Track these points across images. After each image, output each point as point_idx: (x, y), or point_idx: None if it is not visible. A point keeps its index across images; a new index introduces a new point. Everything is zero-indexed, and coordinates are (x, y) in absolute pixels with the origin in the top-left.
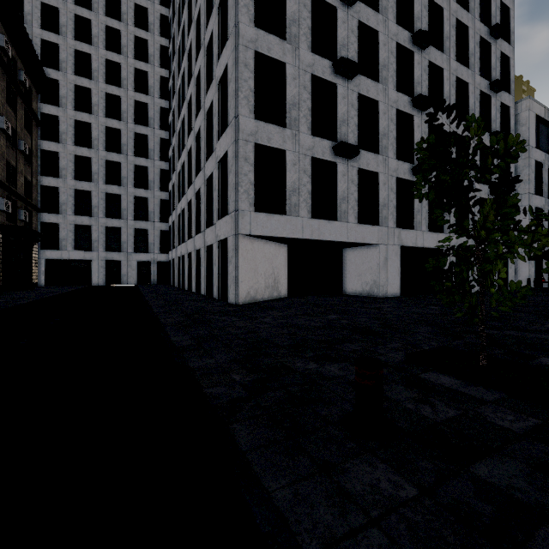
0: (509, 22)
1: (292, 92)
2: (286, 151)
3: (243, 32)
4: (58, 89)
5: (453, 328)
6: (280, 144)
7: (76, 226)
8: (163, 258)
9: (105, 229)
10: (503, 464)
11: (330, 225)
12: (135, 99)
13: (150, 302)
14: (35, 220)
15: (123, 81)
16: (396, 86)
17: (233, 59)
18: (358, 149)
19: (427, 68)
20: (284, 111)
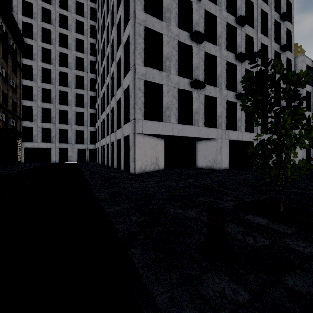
0: (291, 11)
1: (167, 50)
2: (163, 85)
3: (138, 15)
4: (32, 50)
5: (261, 188)
6: (159, 81)
7: (42, 129)
8: (92, 147)
9: (59, 130)
10: (303, 277)
11: (188, 127)
12: (76, 55)
13: (84, 172)
14: (19, 125)
15: (70, 45)
16: (226, 47)
17: (132, 31)
18: (204, 84)
19: (244, 37)
20: (162, 62)
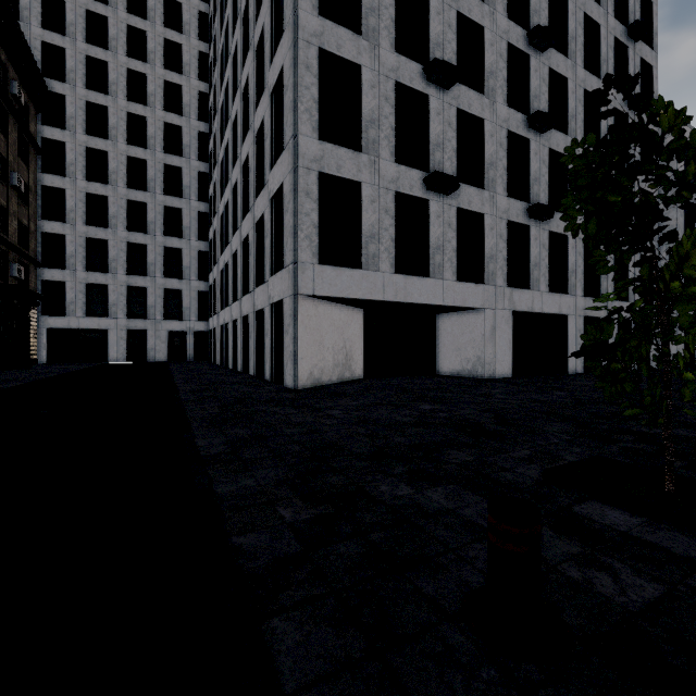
0: (651, 20)
1: (370, 104)
2: (362, 183)
3: (303, 22)
4: (65, 107)
5: (597, 426)
6: (353, 174)
7: (88, 286)
8: (202, 327)
9: (126, 289)
10: None
11: (420, 282)
12: (166, 120)
13: (179, 386)
14: (34, 277)
15: (150, 98)
16: (507, 100)
17: (291, 59)
18: (457, 182)
19: (547, 77)
20: (359, 131)
